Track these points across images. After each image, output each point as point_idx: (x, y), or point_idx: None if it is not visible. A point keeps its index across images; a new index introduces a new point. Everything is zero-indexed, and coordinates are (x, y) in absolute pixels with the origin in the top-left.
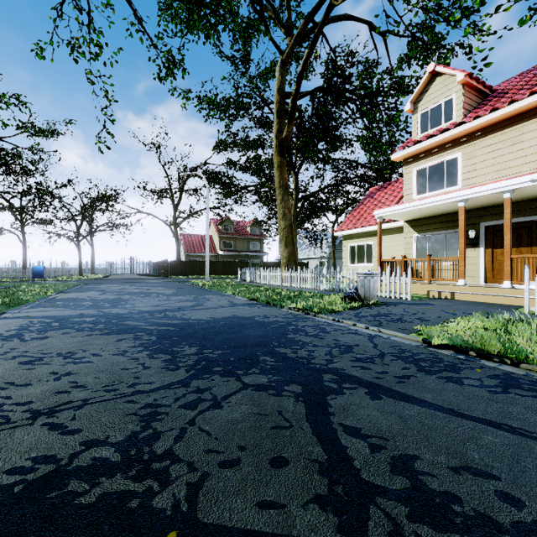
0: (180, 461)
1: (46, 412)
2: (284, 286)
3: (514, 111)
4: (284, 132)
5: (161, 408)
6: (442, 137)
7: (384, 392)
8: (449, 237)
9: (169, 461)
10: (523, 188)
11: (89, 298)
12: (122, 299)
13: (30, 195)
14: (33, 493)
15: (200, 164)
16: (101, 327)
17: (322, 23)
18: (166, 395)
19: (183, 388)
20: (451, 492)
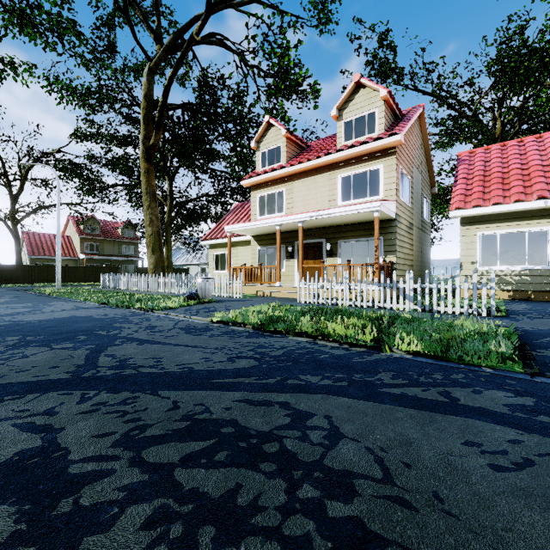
0: None
1: None
2: (148, 291)
3: (311, 166)
4: (152, 139)
5: None
6: (273, 174)
7: (149, 342)
8: None
9: None
10: (308, 221)
11: None
12: None
13: None
14: None
15: (52, 151)
16: None
17: (185, 50)
18: None
19: None
20: (136, 363)
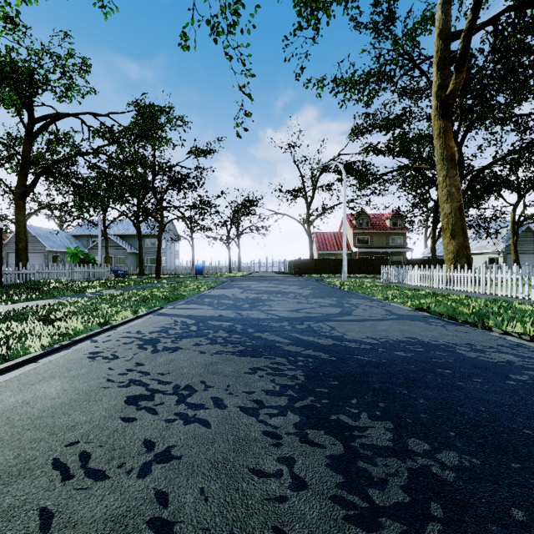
0: None
1: None
2: (455, 290)
3: None
4: (450, 85)
5: None
6: None
7: None
8: None
9: None
10: None
11: (231, 295)
12: (260, 299)
13: (196, 207)
14: None
15: (334, 157)
16: (235, 339)
17: None
18: None
19: None
20: None
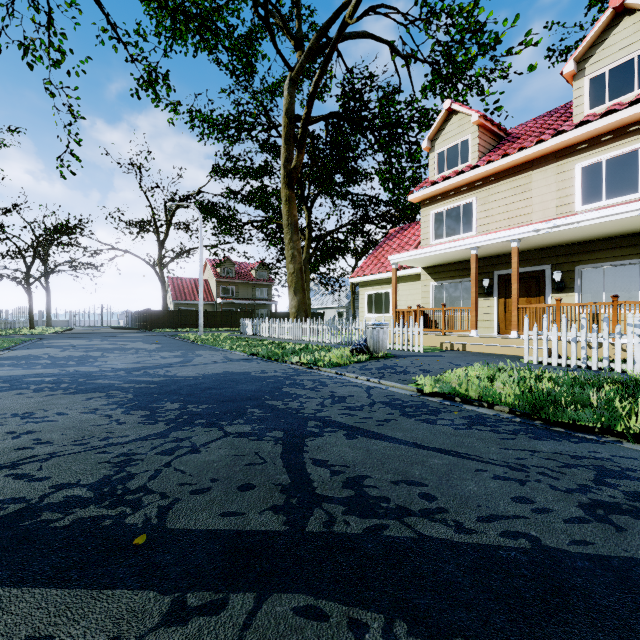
0: (153, 493)
1: (8, 465)
2: (292, 340)
3: (524, 158)
4: (294, 161)
5: (136, 455)
6: (458, 179)
7: (361, 433)
8: (465, 285)
9: (143, 494)
10: (528, 237)
11: (46, 355)
12: (91, 357)
13: None
14: (5, 524)
15: (193, 193)
16: (65, 387)
17: (335, 42)
18: (142, 445)
19: (161, 438)
20: (385, 496)
